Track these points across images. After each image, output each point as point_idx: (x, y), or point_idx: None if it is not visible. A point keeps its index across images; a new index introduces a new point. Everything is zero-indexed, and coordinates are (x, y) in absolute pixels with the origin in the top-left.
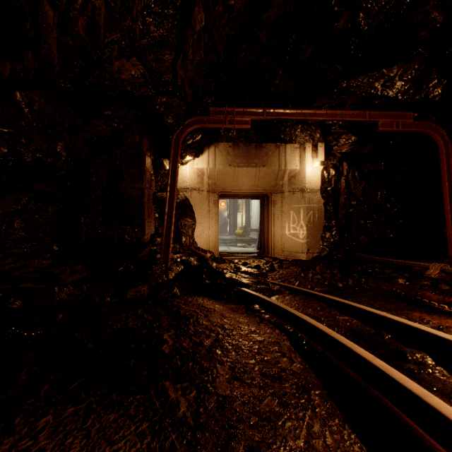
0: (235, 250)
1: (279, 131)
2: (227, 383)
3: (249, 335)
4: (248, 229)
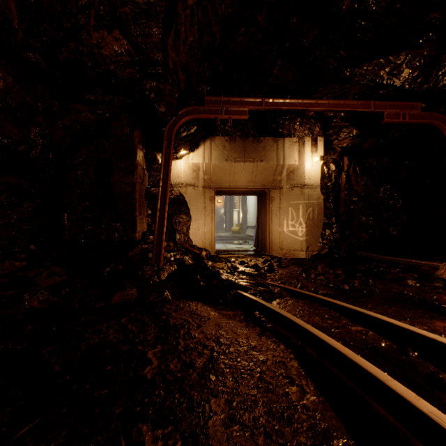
0: (232, 247)
1: (277, 124)
2: (223, 428)
3: (249, 352)
4: (245, 226)
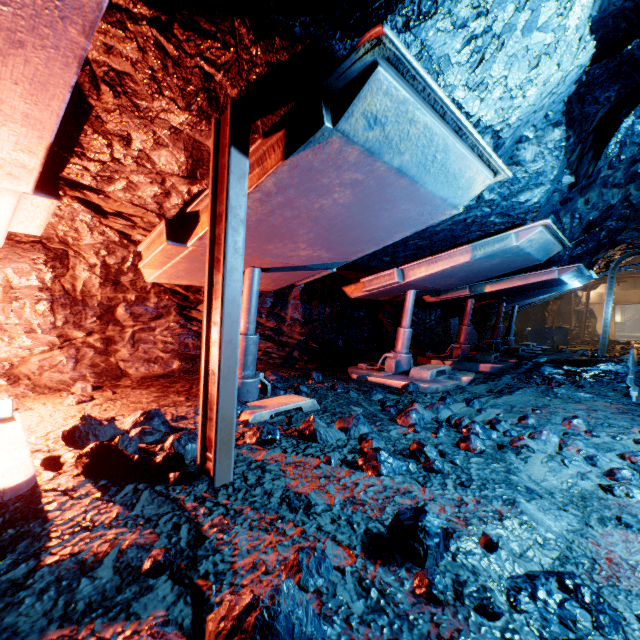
0: None
1: None
2: None
3: None
4: None
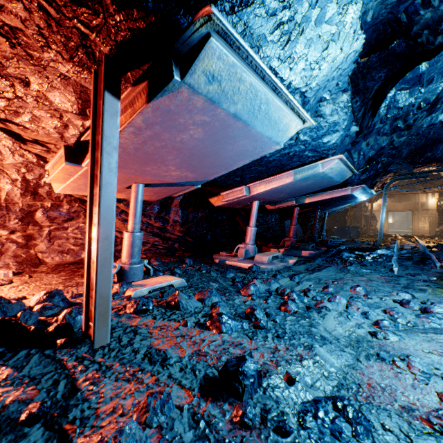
0: None
1: (414, 188)
2: None
3: None
4: None
